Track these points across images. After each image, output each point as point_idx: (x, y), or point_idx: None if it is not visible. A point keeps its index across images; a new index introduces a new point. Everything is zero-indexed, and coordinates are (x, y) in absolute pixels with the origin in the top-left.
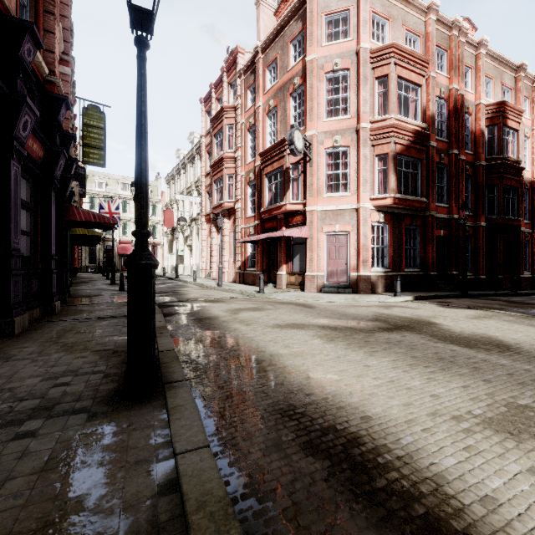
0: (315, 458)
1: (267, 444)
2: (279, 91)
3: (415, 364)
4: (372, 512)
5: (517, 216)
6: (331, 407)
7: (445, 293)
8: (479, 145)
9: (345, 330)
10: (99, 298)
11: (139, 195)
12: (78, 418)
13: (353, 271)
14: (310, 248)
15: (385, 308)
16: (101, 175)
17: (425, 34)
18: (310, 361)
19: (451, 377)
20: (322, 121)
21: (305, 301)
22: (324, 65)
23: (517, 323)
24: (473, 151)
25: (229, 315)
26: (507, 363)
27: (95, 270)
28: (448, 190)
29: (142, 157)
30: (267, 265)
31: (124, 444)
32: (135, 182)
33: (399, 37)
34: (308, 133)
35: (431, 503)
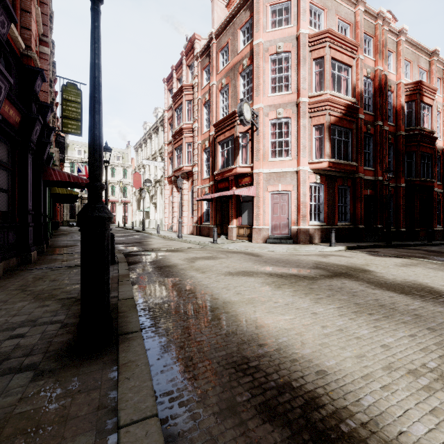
0: (273, 425)
1: (221, 406)
2: (230, 71)
3: (359, 311)
4: None
5: (431, 178)
6: (285, 360)
7: (372, 244)
8: (400, 118)
9: (290, 277)
10: (73, 248)
11: (92, 147)
12: (22, 377)
13: (293, 224)
14: (257, 205)
15: (323, 257)
16: (80, 144)
17: (355, 23)
18: (261, 308)
19: (396, 325)
20: (267, 96)
21: (253, 250)
22: (269, 48)
23: (441, 270)
24: (395, 123)
25: (186, 263)
26: None
27: (75, 224)
28: (374, 156)
29: (95, 109)
30: (220, 219)
31: (64, 412)
32: (89, 135)
33: (333, 25)
34: (255, 106)
35: None
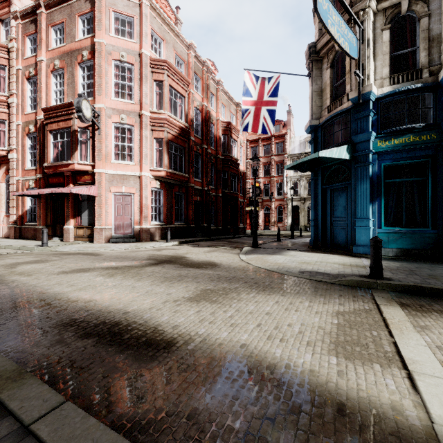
0: (88, 339)
1: (52, 343)
2: (66, 55)
3: (165, 280)
4: (119, 348)
5: (236, 191)
6: (104, 313)
7: (198, 239)
8: (218, 145)
9: (124, 268)
10: None
11: None
12: None
13: (136, 224)
14: (99, 205)
15: (158, 251)
16: None
17: (188, 62)
18: (92, 291)
19: (182, 283)
20: (110, 98)
21: (93, 251)
22: (112, 52)
23: (227, 252)
24: (215, 148)
25: (4, 270)
26: (212, 272)
27: None
28: (202, 170)
29: None
30: (51, 219)
31: None
32: None
33: (171, 56)
34: (97, 105)
35: (150, 335)
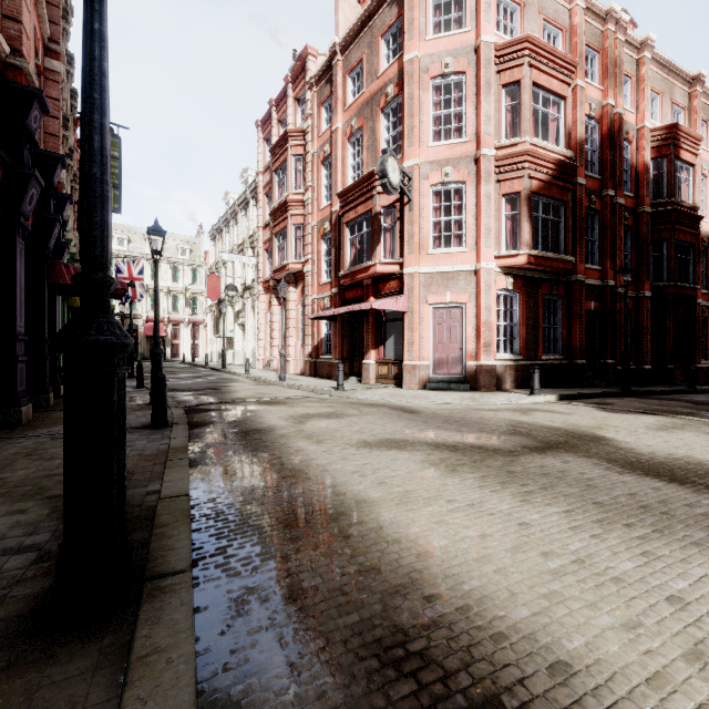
0: None
1: None
2: (366, 106)
3: (605, 519)
4: None
5: (692, 283)
6: (480, 635)
7: (599, 390)
8: (642, 185)
9: (471, 451)
10: None
11: (86, 200)
12: None
13: (470, 359)
14: (410, 327)
15: (522, 414)
16: (122, 228)
17: (570, 27)
18: (424, 514)
19: (684, 550)
20: (426, 146)
21: (403, 402)
22: (430, 67)
23: None
24: (634, 193)
25: (291, 425)
26: None
27: None
28: (601, 246)
29: (93, 124)
30: (348, 350)
31: None
32: (79, 175)
33: (535, 29)
34: (407, 163)
35: None
